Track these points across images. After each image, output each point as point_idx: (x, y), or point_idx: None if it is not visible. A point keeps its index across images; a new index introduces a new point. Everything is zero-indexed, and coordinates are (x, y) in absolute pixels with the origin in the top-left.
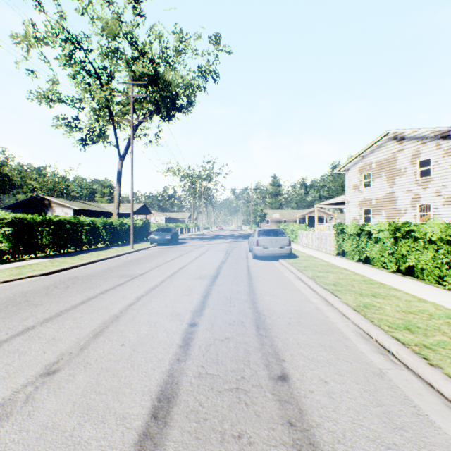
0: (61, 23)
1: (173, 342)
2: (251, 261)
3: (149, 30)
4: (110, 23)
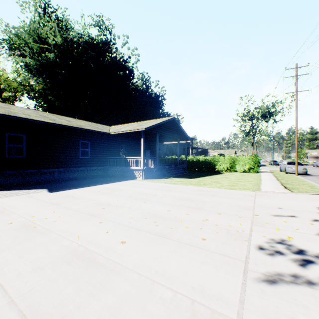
0: (247, 108)
1: (317, 169)
2: (317, 167)
3: (273, 105)
4: (264, 108)
